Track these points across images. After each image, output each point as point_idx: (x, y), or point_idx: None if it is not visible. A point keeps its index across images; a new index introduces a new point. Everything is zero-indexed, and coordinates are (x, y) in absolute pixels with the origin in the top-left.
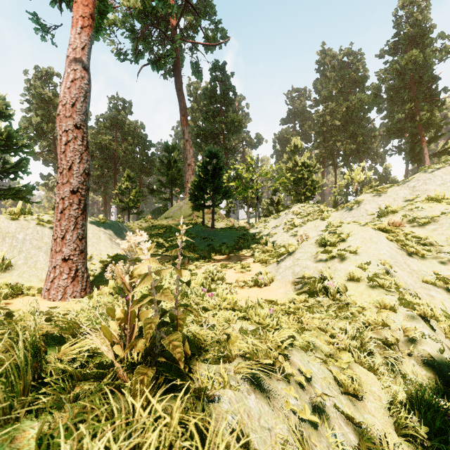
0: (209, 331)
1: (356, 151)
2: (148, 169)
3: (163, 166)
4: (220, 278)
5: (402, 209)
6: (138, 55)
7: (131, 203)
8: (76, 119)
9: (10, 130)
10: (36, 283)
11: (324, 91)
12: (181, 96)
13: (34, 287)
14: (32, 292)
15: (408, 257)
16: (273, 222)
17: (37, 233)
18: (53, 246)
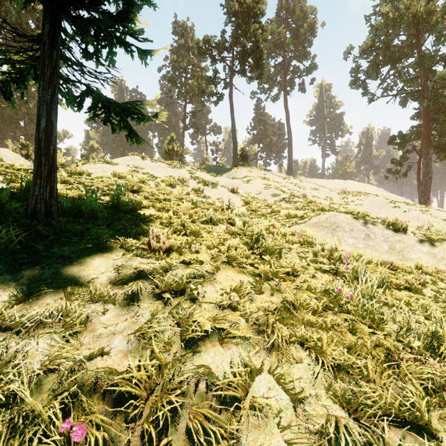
0: None
1: None
2: None
3: None
4: None
5: None
6: None
7: None
8: None
9: None
10: None
11: None
12: None
13: None
14: None
15: None
16: None
17: None
18: None
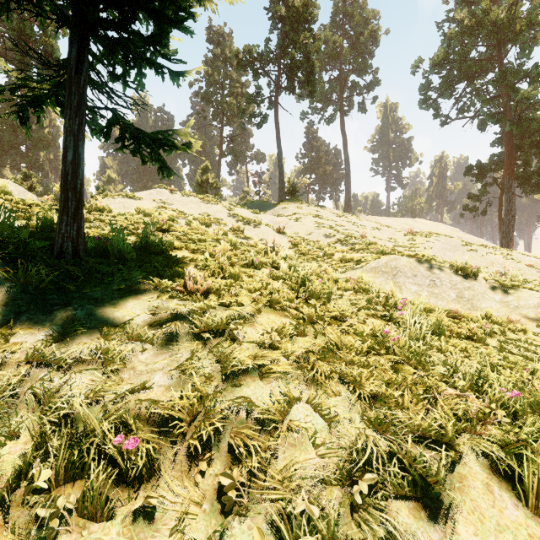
0: None
1: None
2: None
3: None
4: None
5: None
6: None
7: None
8: None
9: None
10: None
11: None
12: None
13: None
14: None
15: None
16: None
17: None
18: None
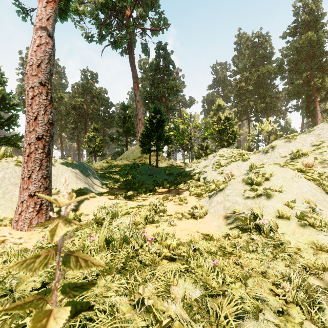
0: (143, 315)
1: (264, 109)
2: (110, 123)
3: (120, 120)
4: (162, 210)
5: (312, 153)
6: (102, 38)
7: (96, 148)
8: (41, 78)
9: (4, 93)
10: (10, 213)
11: (240, 64)
12: (134, 68)
13: (7, 218)
14: (4, 223)
15: (326, 195)
16: (204, 162)
17: (15, 172)
18: (21, 184)
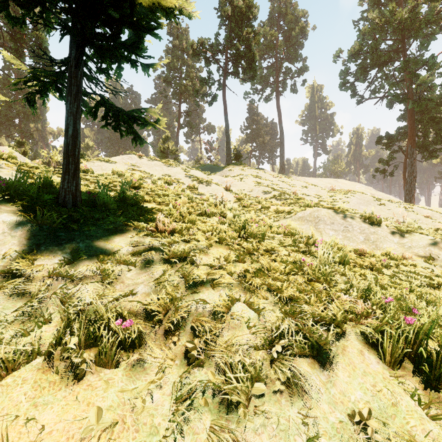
0: None
1: None
2: None
3: None
4: None
5: None
6: None
7: None
8: None
9: None
10: None
11: None
12: None
13: None
14: None
15: None
16: None
17: None
18: None
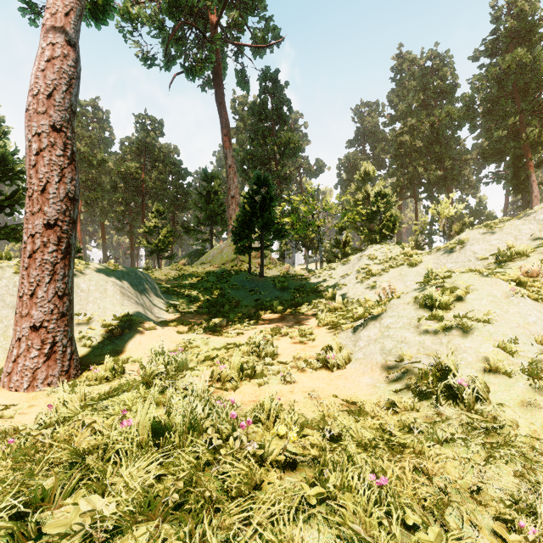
0: None
1: (442, 179)
2: (183, 203)
3: (201, 199)
4: (270, 354)
5: (534, 252)
6: (170, 60)
7: (160, 245)
8: (54, 117)
9: (5, 152)
10: (2, 359)
11: (402, 104)
12: (223, 111)
13: None
14: None
15: None
16: (341, 269)
17: (14, 286)
18: (17, 307)
